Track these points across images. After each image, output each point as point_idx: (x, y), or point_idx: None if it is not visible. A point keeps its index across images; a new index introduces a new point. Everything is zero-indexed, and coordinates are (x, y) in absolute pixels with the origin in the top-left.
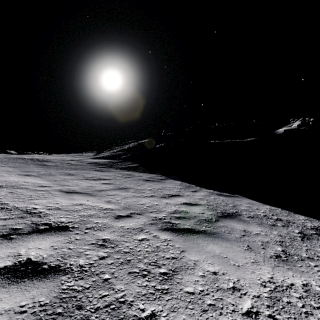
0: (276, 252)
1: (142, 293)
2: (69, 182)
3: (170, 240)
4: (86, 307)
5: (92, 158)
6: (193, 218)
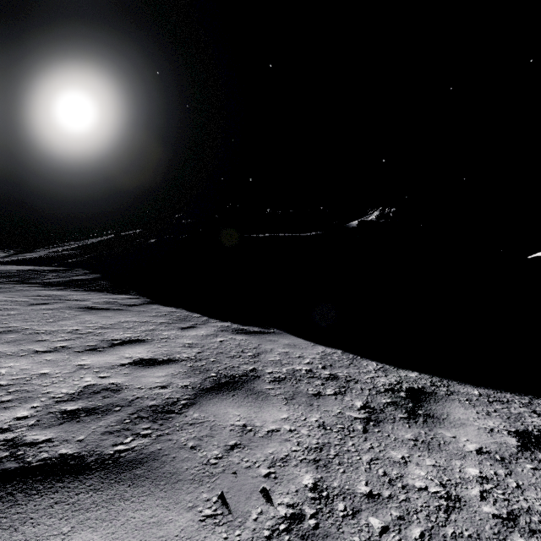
0: (294, 500)
1: None
2: None
3: None
4: None
5: None
6: (119, 409)
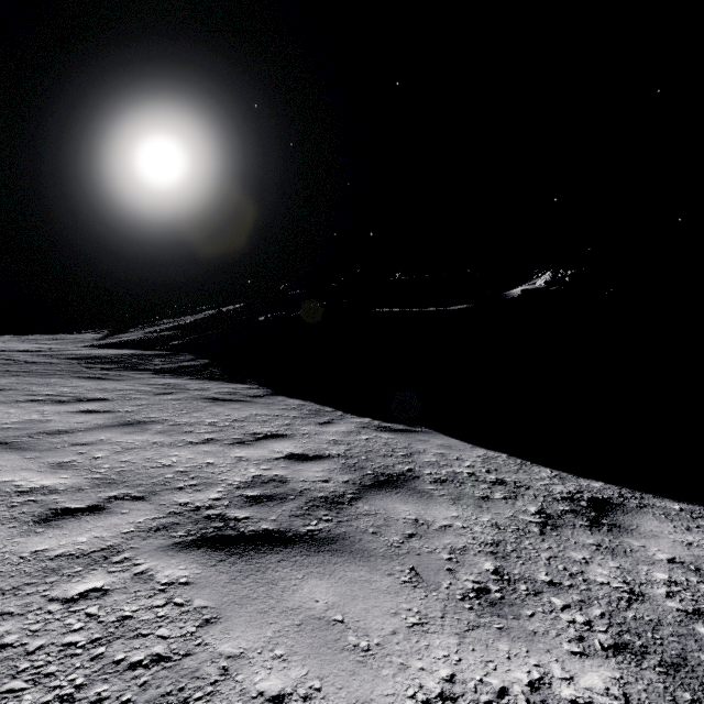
0: (479, 579)
1: None
2: None
3: (187, 584)
4: None
5: (91, 345)
6: (294, 498)
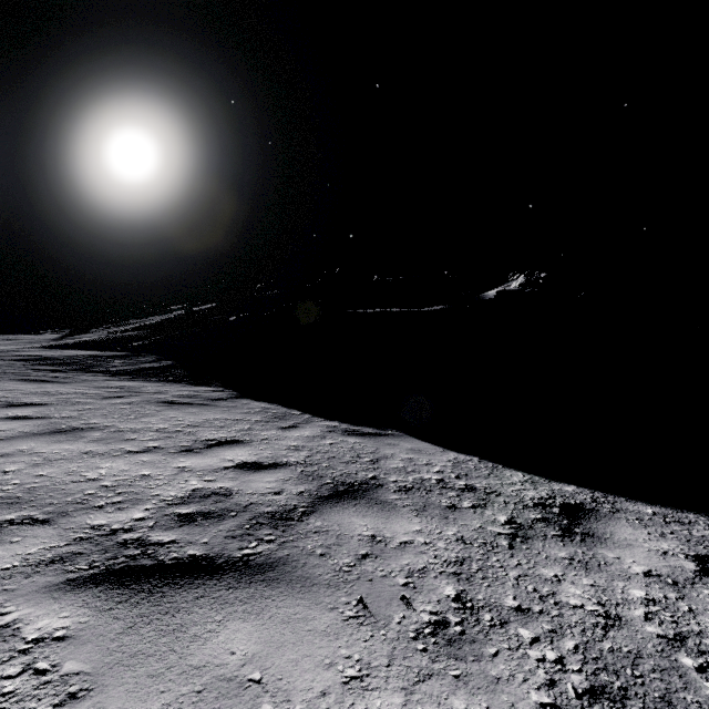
0: (437, 609)
1: None
2: None
3: (63, 639)
4: None
5: (44, 346)
6: (236, 515)
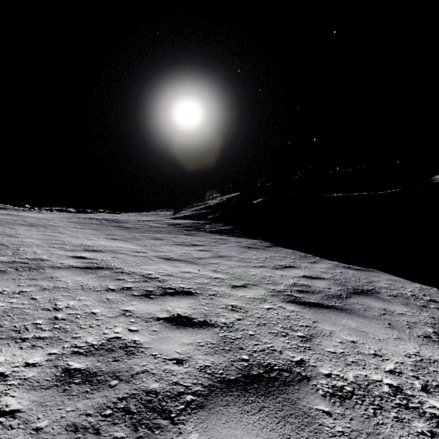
0: (425, 333)
1: (288, 347)
2: (161, 248)
3: (298, 312)
4: (246, 349)
5: (171, 218)
6: (318, 293)
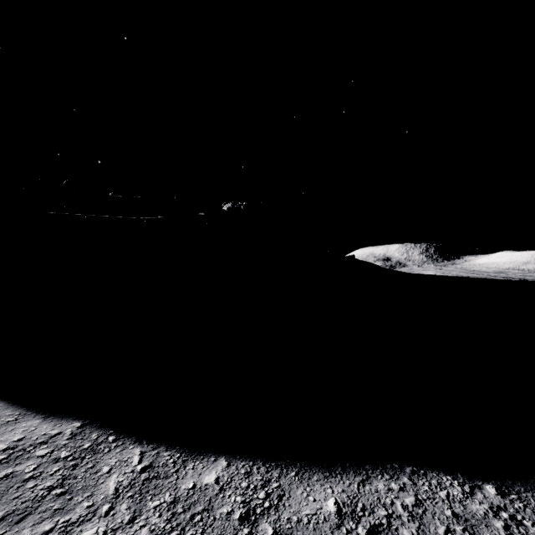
0: None
1: None
2: None
3: None
4: None
5: None
6: None
